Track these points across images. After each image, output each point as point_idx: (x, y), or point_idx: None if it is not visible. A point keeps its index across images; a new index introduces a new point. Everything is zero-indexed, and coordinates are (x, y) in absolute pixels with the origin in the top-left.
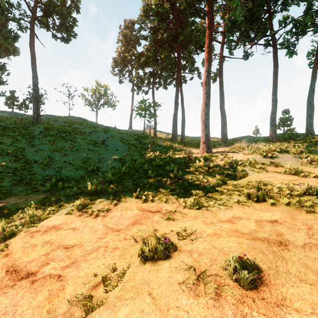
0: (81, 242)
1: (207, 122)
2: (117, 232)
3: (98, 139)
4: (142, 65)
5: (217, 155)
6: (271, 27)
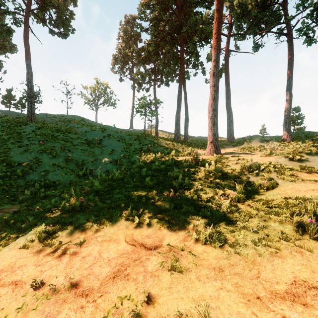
0: None
1: (216, 119)
2: (82, 300)
3: (94, 139)
4: (143, 61)
5: (228, 157)
6: (286, 13)
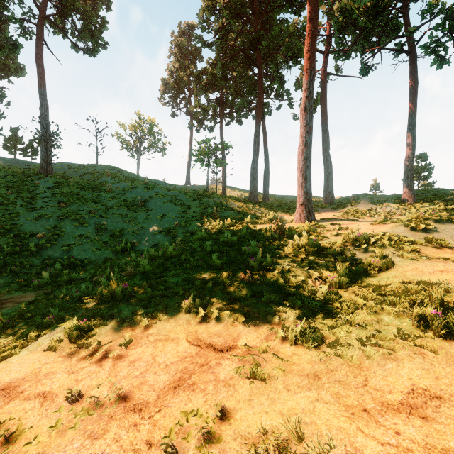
0: (43, 449)
1: (308, 172)
2: (135, 416)
3: (136, 200)
4: (205, 88)
5: (325, 225)
6: (407, 22)
